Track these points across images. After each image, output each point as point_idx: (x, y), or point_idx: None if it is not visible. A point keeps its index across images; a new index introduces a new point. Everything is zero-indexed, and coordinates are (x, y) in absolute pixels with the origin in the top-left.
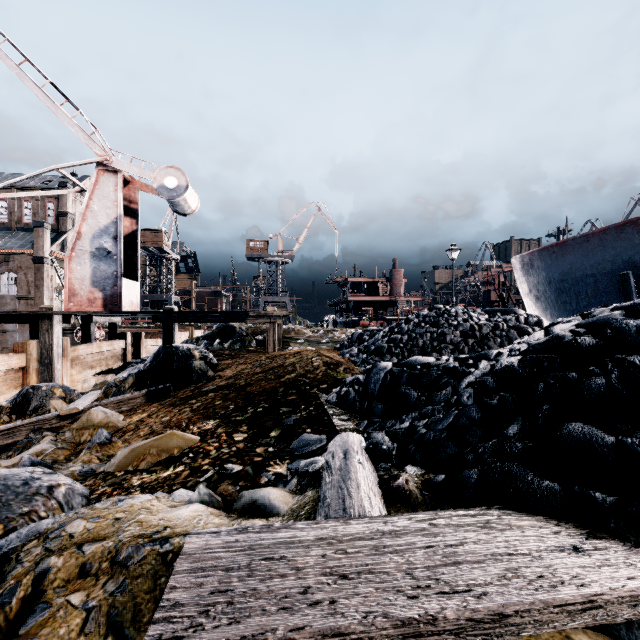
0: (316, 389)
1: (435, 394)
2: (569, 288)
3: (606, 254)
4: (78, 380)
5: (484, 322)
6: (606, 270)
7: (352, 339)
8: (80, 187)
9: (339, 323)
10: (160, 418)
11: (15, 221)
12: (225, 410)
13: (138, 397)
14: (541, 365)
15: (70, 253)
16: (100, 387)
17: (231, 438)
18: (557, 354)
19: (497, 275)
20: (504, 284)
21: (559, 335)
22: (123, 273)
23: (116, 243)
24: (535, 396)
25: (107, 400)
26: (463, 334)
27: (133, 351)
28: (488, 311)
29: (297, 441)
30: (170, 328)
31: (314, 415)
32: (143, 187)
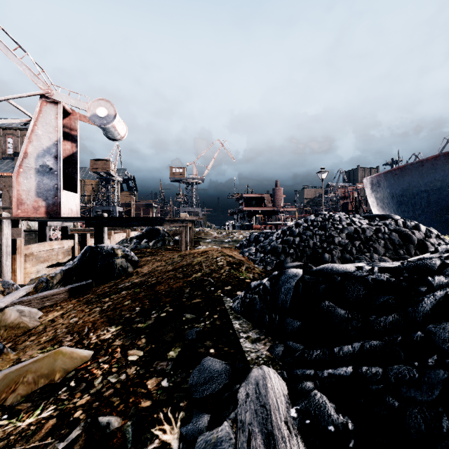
0: (220, 291)
1: (376, 320)
2: (407, 201)
3: (437, 175)
4: (32, 272)
5: (366, 226)
6: (436, 187)
7: (250, 240)
8: (29, 117)
9: (237, 226)
10: (69, 319)
11: (1, 152)
12: (130, 313)
13: (61, 293)
14: None
15: (18, 169)
16: (34, 282)
17: (125, 357)
18: None
19: (351, 192)
20: (356, 198)
21: None
22: (65, 186)
23: (57, 161)
24: None
25: (31, 296)
26: (349, 236)
27: (80, 248)
28: (367, 216)
29: (197, 370)
30: (100, 231)
31: (218, 326)
32: (82, 118)
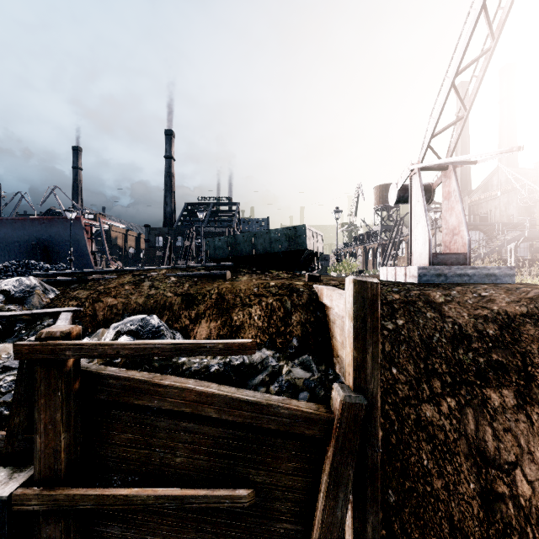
0: None
1: None
2: (4, 247)
3: (26, 232)
4: None
5: None
6: (26, 240)
7: None
8: None
9: None
10: None
11: None
12: None
13: None
14: (2, 269)
15: None
16: None
17: None
18: (5, 267)
19: None
20: None
21: (5, 265)
22: None
23: None
24: (2, 272)
25: None
26: None
27: None
28: None
29: None
30: None
31: None
32: None
